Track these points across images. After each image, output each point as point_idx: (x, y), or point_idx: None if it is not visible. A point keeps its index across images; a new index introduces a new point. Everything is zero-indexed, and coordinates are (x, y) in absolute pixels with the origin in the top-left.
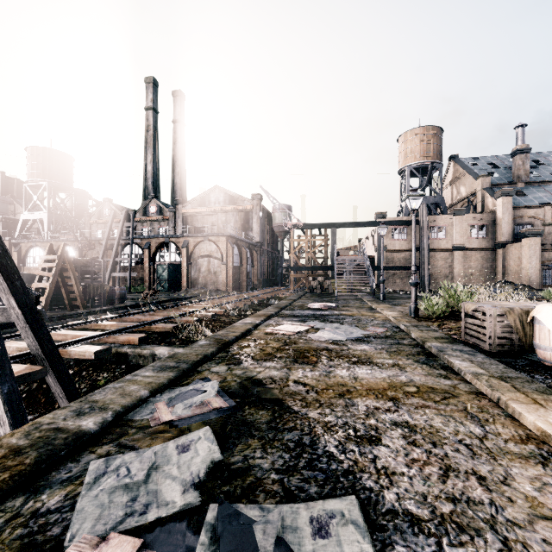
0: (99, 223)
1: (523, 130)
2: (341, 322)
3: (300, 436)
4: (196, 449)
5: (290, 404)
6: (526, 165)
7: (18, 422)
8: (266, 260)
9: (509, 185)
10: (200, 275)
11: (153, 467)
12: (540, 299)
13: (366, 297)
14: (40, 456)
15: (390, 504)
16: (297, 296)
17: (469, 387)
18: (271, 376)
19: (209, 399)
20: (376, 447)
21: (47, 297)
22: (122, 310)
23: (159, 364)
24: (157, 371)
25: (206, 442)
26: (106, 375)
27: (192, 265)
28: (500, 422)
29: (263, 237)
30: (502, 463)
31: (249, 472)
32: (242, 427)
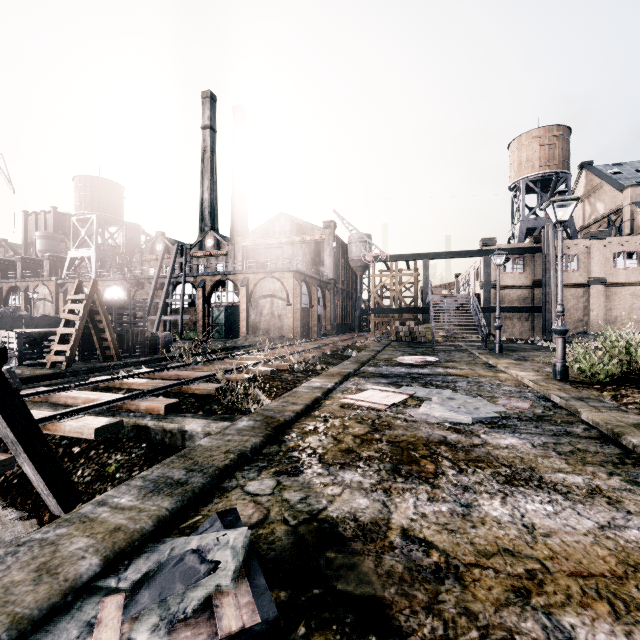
0: (151, 260)
1: None
2: (453, 387)
3: None
4: None
5: (404, 623)
6: None
7: None
8: (340, 301)
9: None
10: (262, 319)
11: None
12: None
13: (475, 347)
14: None
15: None
16: (380, 345)
17: None
18: (354, 512)
19: (219, 593)
20: None
21: (73, 345)
22: (164, 362)
23: (157, 473)
24: (145, 492)
25: None
26: (119, 458)
27: (253, 307)
28: None
29: (337, 273)
30: None
31: None
32: None
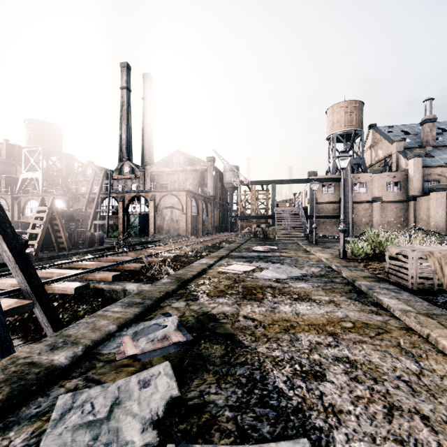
0: (83, 181)
1: (430, 103)
2: (282, 262)
3: (251, 371)
4: (156, 385)
5: (241, 338)
6: (433, 131)
7: (5, 350)
8: (218, 211)
9: (419, 149)
10: (164, 223)
11: (115, 402)
12: (446, 243)
13: (301, 241)
14: (12, 392)
15: (340, 446)
16: (243, 240)
17: (399, 323)
18: (223, 311)
19: (169, 334)
20: (321, 383)
21: (39, 241)
22: (100, 252)
23: (127, 300)
24: (125, 307)
25: (165, 378)
26: (85, 307)
27: (158, 214)
28: (433, 358)
29: (216, 192)
30: (442, 401)
31: (205, 408)
32: (198, 361)
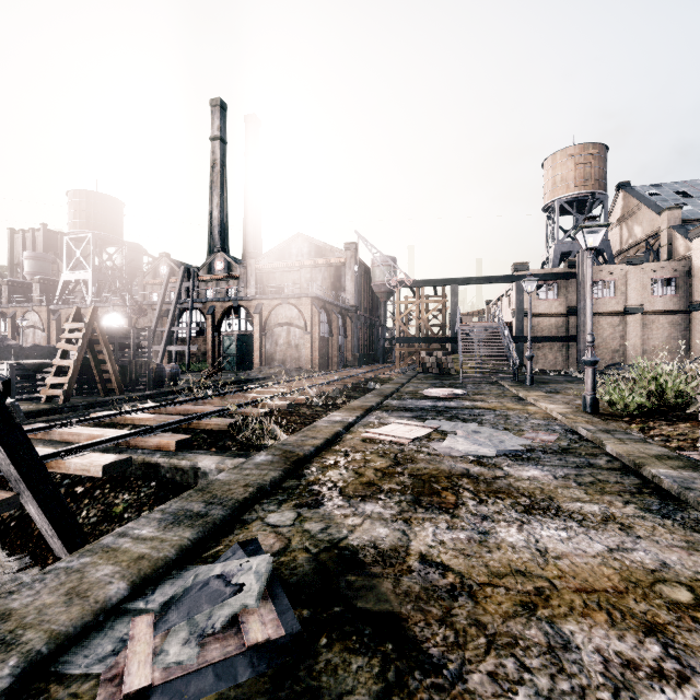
0: (155, 284)
1: None
2: (479, 420)
3: None
4: None
5: (419, 633)
6: None
7: None
8: (363, 330)
9: None
10: (277, 349)
11: None
12: None
13: (506, 379)
14: None
15: None
16: (406, 377)
17: None
18: (374, 540)
19: (245, 611)
20: None
21: (71, 378)
22: (171, 396)
23: (176, 506)
24: (165, 524)
25: None
26: (127, 497)
27: (267, 335)
28: None
29: (359, 299)
30: None
31: None
32: None
